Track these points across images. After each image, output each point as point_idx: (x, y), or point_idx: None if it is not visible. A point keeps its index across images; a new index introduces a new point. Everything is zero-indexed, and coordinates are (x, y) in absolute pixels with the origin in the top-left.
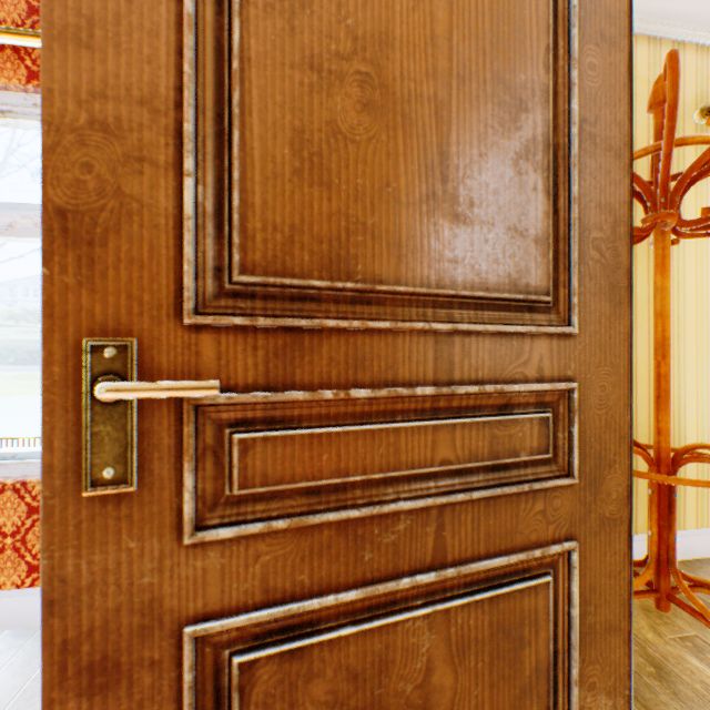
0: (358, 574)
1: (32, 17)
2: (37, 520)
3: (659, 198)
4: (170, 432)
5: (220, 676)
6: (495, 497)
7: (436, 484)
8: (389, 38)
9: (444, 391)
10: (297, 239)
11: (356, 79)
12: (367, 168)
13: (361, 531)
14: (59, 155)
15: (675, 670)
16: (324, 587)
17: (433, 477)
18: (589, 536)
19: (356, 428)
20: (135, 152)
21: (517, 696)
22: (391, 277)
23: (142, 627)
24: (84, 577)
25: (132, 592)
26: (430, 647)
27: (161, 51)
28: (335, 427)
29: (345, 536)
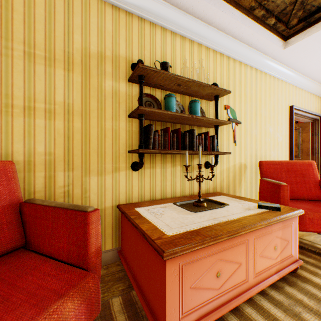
0: None
1: None
2: None
3: None
4: None
5: None
6: None
7: None
8: None
9: None
10: None
11: None
12: None
13: None
14: None
15: None
16: None
17: None
18: None
19: None
20: None
21: None
22: None
23: None
24: None
25: None
26: None
27: None
28: None
29: None
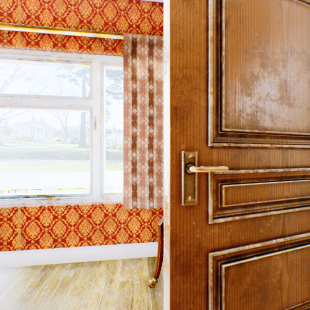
0: (258, 237)
1: (81, 24)
2: (82, 220)
3: None
4: (204, 184)
5: (217, 271)
6: (301, 211)
7: (281, 205)
8: (268, 39)
9: (286, 170)
10: (241, 114)
11: (258, 55)
12: (262, 87)
13: (259, 222)
14: (174, 88)
15: None
16: (248, 241)
17: (280, 202)
18: None
19: (258, 184)
20: (194, 86)
21: (309, 287)
22: (269, 128)
23: (196, 252)
24: (181, 233)
25: (193, 240)
26: (281, 266)
27: (201, 50)
28: (251, 183)
29: (254, 223)
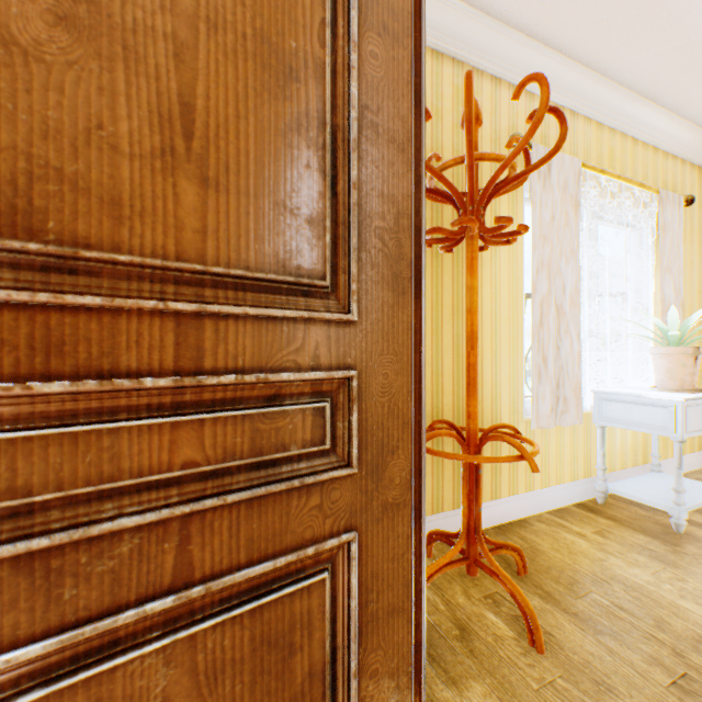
0: (54, 619)
1: None
2: None
3: (468, 206)
4: None
5: None
6: (261, 497)
7: (181, 491)
8: None
9: (187, 381)
10: None
11: None
12: (66, 99)
13: (58, 564)
14: None
15: (475, 628)
16: None
17: (176, 483)
18: (372, 524)
19: (47, 432)
20: None
21: None
22: (106, 242)
23: None
24: None
25: None
26: (169, 685)
27: None
28: (12, 433)
29: (30, 574)
